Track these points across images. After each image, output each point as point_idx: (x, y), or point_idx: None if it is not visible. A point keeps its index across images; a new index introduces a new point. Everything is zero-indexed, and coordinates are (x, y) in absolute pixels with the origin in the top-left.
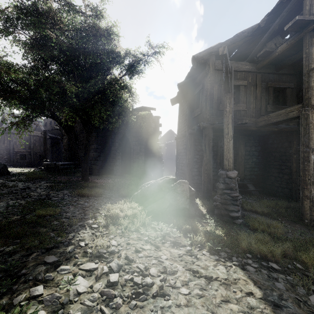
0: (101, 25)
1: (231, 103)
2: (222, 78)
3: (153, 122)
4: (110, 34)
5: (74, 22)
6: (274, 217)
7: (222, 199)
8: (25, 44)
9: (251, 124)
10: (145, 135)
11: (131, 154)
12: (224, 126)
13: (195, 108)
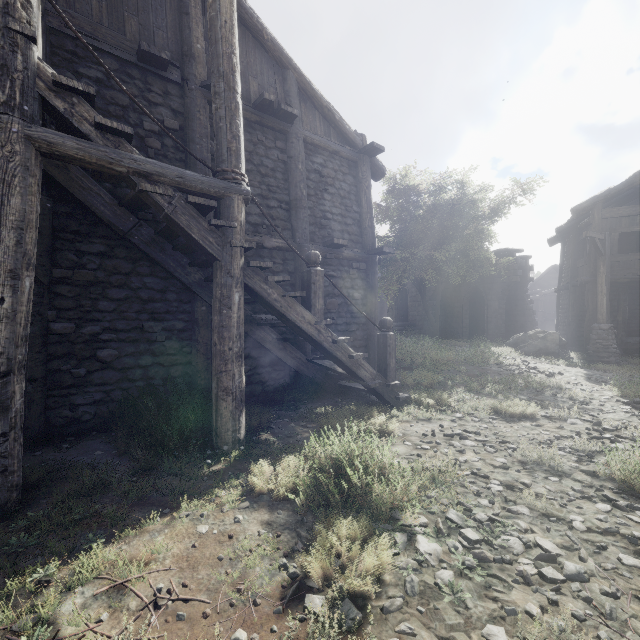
0: (469, 200)
1: (605, 265)
2: (612, 226)
3: (519, 267)
4: (475, 200)
5: (445, 202)
6: None
7: (594, 348)
8: (397, 222)
9: None
10: (507, 286)
11: (480, 313)
12: (597, 285)
13: (580, 256)
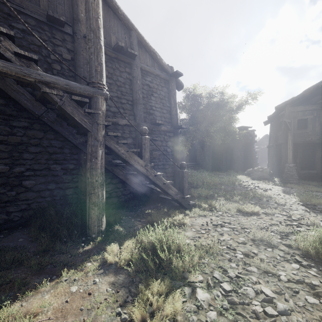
0: (226, 101)
1: (291, 135)
2: (294, 116)
3: (249, 135)
4: (228, 102)
5: (213, 102)
6: (318, 186)
7: (286, 176)
8: (190, 112)
9: (316, 139)
10: (244, 145)
11: (231, 158)
12: (287, 145)
13: (279, 130)
